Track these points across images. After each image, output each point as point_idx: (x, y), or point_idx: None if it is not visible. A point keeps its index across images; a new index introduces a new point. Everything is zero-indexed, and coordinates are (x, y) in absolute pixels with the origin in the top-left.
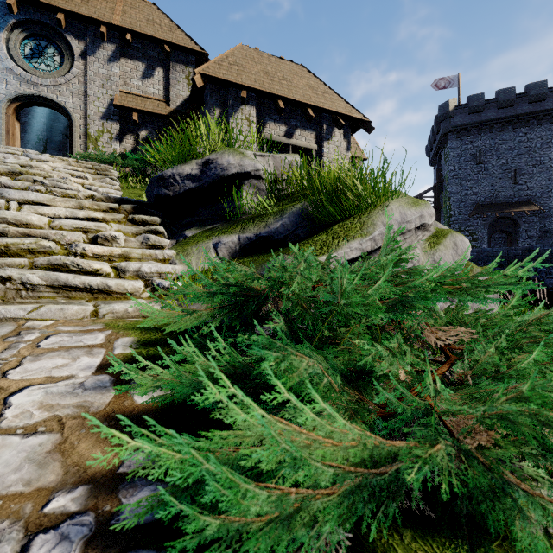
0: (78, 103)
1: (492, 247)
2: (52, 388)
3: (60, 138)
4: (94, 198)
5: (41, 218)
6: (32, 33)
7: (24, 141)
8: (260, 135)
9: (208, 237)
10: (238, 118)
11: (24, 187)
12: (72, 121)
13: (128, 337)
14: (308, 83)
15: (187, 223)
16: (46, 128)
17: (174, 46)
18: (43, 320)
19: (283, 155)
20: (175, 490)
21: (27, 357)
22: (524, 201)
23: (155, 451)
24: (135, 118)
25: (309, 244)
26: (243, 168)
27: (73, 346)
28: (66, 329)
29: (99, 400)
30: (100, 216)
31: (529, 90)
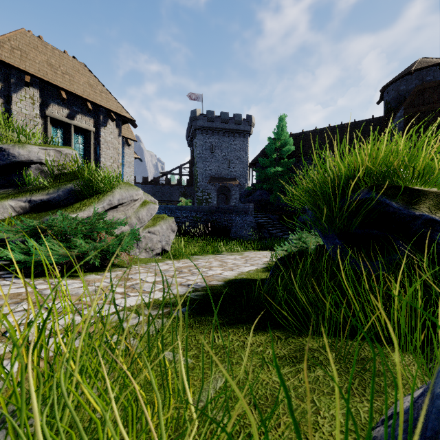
0: None
1: (221, 203)
2: None
3: None
4: None
5: None
6: None
7: None
8: (44, 112)
9: (4, 199)
10: (21, 95)
11: None
12: None
13: None
14: (88, 81)
15: None
16: None
17: None
18: None
19: (61, 149)
20: (22, 264)
21: None
22: (233, 178)
23: (17, 257)
24: None
25: (71, 209)
26: (30, 158)
27: None
28: None
29: None
30: None
31: (235, 117)
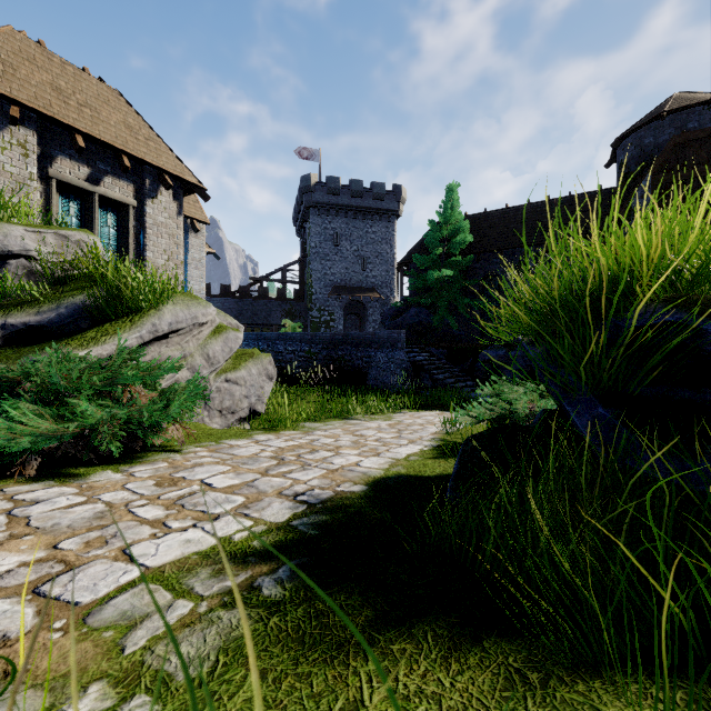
0: None
1: (351, 328)
2: None
3: None
4: None
5: None
6: None
7: None
8: (46, 170)
9: None
10: (4, 140)
11: None
12: None
13: None
14: (125, 120)
15: None
16: None
17: None
18: None
19: (69, 233)
20: None
21: None
22: (371, 288)
23: None
24: None
25: (78, 340)
26: (7, 248)
27: None
28: None
29: None
30: None
31: (373, 187)
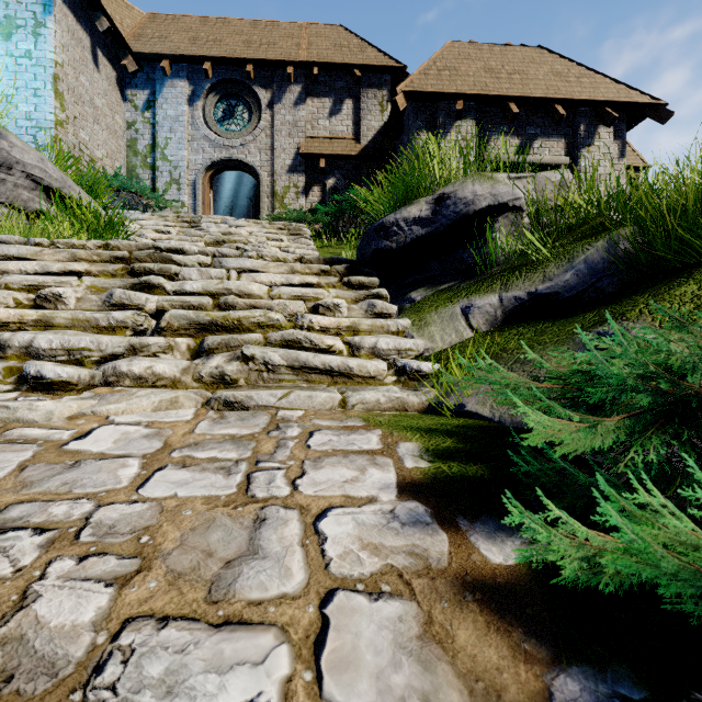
0: (265, 159)
1: None
2: (359, 515)
3: (245, 203)
4: (303, 260)
5: (260, 287)
6: (224, 94)
7: (213, 211)
8: (481, 157)
9: (451, 299)
10: (450, 140)
11: (238, 255)
12: (259, 180)
13: (409, 442)
14: (551, 69)
15: (410, 283)
16: (232, 194)
17: (365, 68)
18: (292, 409)
19: (549, 173)
20: None
21: (305, 461)
22: None
23: None
24: (322, 165)
25: (667, 302)
26: (496, 199)
27: (349, 451)
28: (324, 424)
29: (433, 546)
30: (315, 281)
31: None
